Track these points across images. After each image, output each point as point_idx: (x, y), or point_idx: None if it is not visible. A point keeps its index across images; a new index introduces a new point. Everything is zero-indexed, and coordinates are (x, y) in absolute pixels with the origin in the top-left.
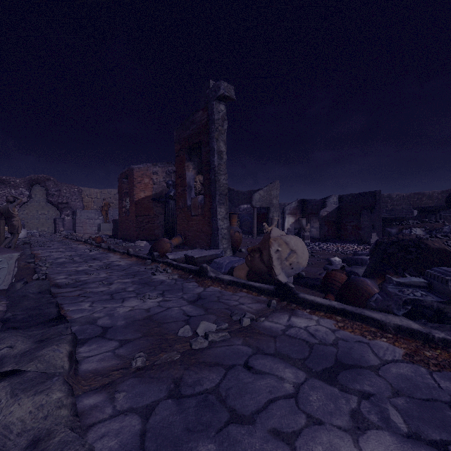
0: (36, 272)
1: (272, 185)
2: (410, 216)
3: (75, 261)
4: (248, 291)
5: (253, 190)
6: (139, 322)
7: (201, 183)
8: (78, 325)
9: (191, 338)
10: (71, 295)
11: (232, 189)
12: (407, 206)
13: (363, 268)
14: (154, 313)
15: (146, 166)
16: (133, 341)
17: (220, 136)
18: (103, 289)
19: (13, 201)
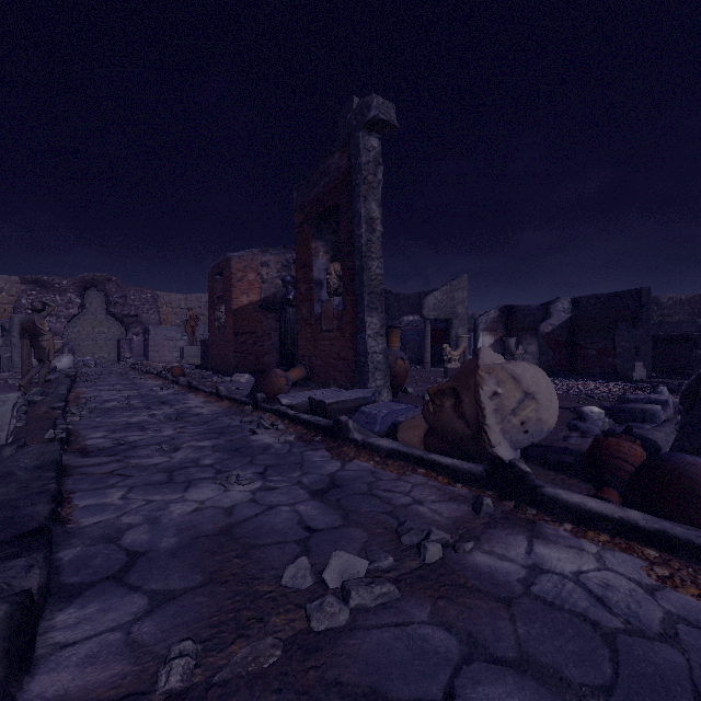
0: (56, 426)
1: (455, 283)
2: (697, 334)
3: (132, 405)
4: (428, 473)
5: (423, 292)
6: (206, 541)
7: (338, 276)
8: (83, 545)
9: (310, 595)
10: (99, 472)
11: (388, 291)
12: (688, 316)
13: (662, 431)
14: (240, 520)
15: (251, 254)
16: (181, 597)
17: (370, 192)
18: (159, 460)
19: (42, 309)
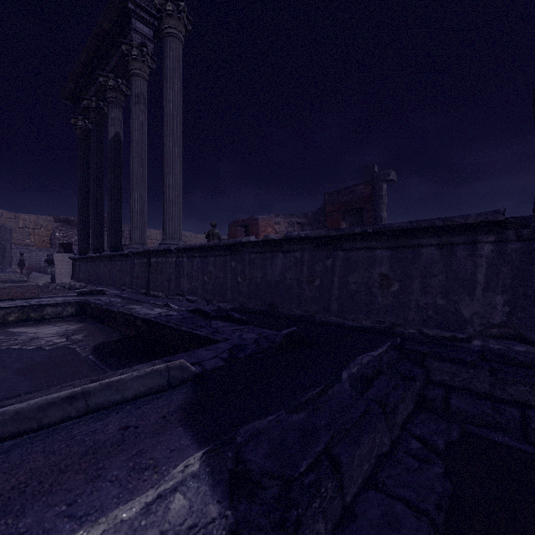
0: None
1: None
2: None
3: None
4: None
5: None
6: None
7: None
8: None
9: None
10: None
11: None
12: None
13: None
14: None
15: (269, 217)
16: None
17: (384, 207)
18: None
19: None
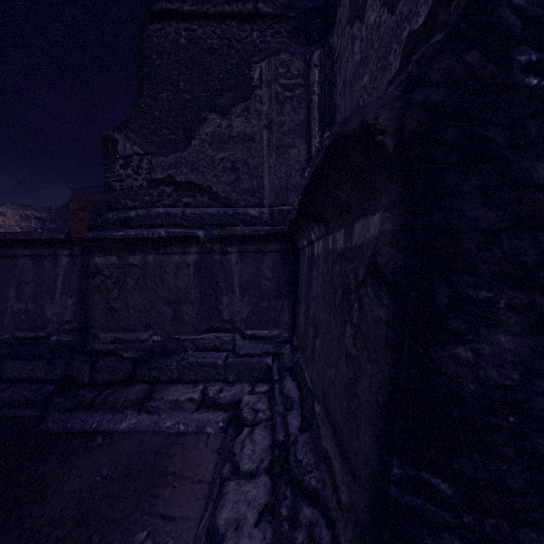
0: None
1: None
2: None
3: None
4: None
5: None
6: None
7: None
8: None
9: None
10: None
11: None
12: None
13: None
14: None
15: None
16: None
17: None
18: None
19: None
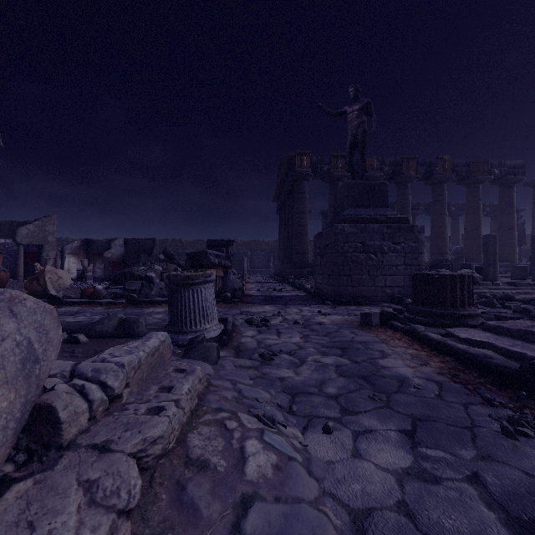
0: None
1: (47, 220)
2: None
3: None
4: None
5: (16, 221)
6: None
7: None
8: None
9: None
10: None
11: None
12: (193, 250)
13: None
14: None
15: None
16: None
17: None
18: None
19: None
